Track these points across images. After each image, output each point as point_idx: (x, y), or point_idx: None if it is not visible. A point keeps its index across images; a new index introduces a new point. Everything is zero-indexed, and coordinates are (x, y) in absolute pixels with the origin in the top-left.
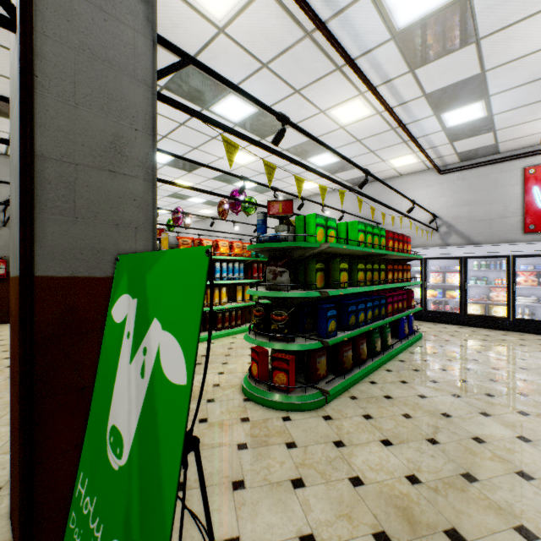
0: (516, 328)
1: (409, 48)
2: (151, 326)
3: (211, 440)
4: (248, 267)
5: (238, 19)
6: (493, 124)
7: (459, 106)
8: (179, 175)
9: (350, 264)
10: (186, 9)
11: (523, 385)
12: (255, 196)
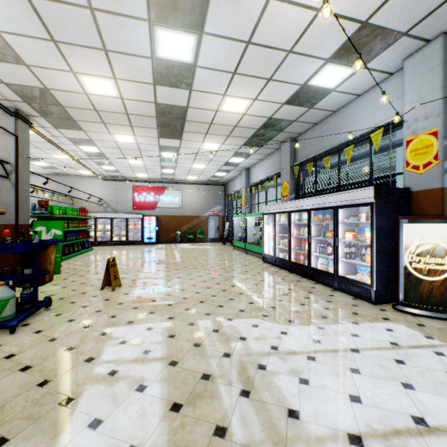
0: (129, 244)
1: (88, 154)
2: (52, 230)
3: None
4: None
5: None
6: (120, 171)
7: (107, 166)
8: None
9: (67, 221)
10: None
11: (118, 253)
12: None
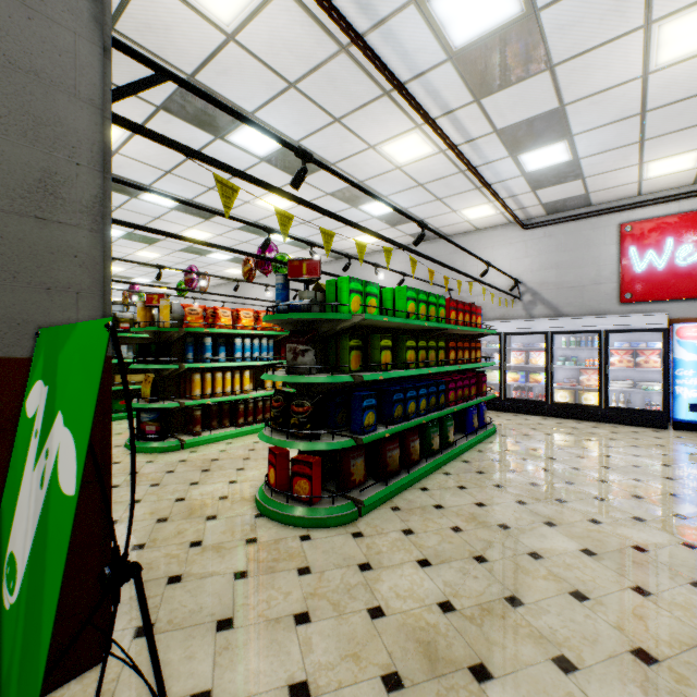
0: (609, 419)
1: (471, 72)
2: (56, 422)
3: (201, 569)
4: (282, 344)
5: (252, 25)
6: (580, 170)
7: (538, 147)
8: (193, 223)
9: (397, 340)
10: (181, 7)
11: (602, 488)
12: (297, 252)
